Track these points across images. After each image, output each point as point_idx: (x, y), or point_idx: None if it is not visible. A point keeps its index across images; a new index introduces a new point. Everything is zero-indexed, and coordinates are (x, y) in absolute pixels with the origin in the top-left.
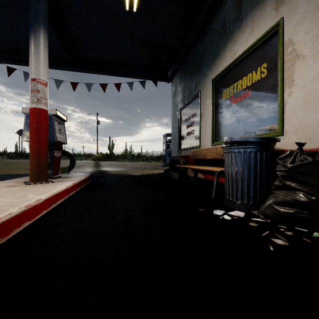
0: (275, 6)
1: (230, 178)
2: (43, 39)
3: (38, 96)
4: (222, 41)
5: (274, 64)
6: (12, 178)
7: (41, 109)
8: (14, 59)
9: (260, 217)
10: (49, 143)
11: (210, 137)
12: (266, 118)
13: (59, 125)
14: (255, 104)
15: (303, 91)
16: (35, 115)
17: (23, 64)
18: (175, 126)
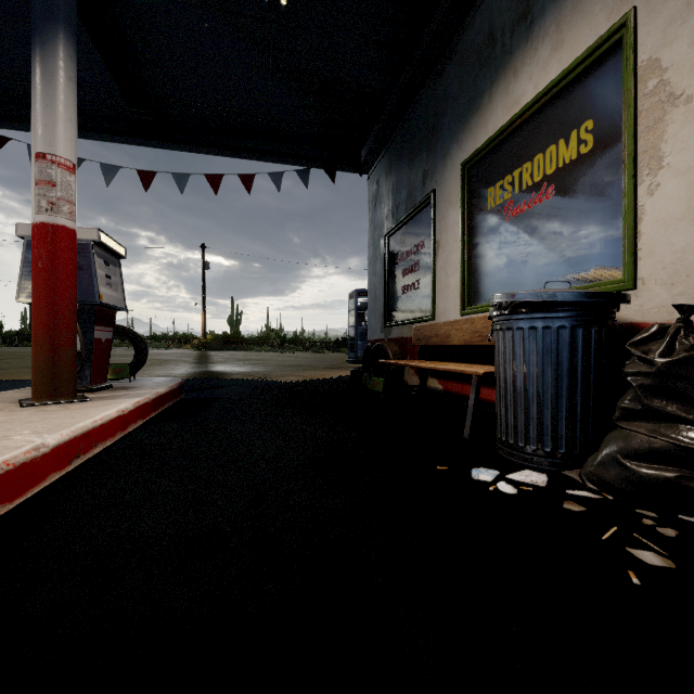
0: None
1: (509, 390)
2: (63, 61)
3: (52, 196)
4: (484, 73)
5: (613, 121)
6: (2, 389)
7: (58, 228)
8: (7, 116)
9: (588, 487)
10: (82, 308)
11: (456, 296)
12: (592, 250)
13: (106, 266)
14: (566, 217)
15: (687, 183)
16: (44, 242)
17: (27, 128)
18: (377, 273)
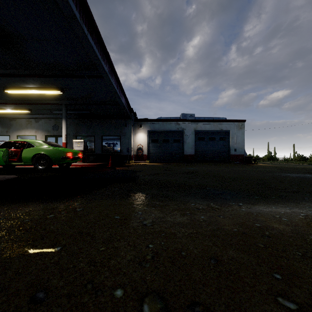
0: (35, 132)
1: None
2: None
3: None
4: (21, 127)
5: None
6: None
7: None
8: None
9: None
10: None
11: None
12: None
13: None
14: None
15: None
16: None
17: None
18: None
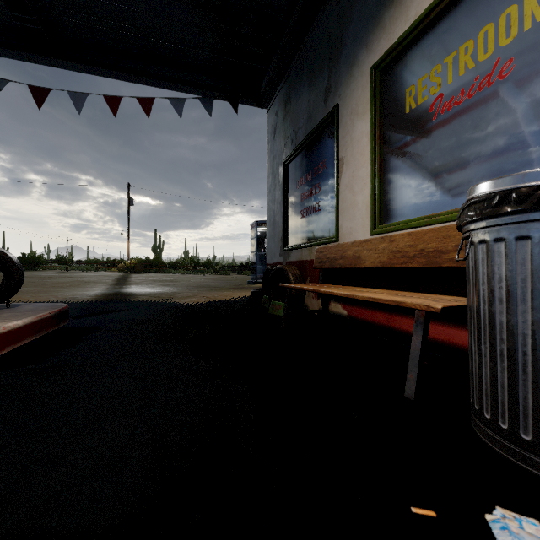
0: None
1: (522, 346)
2: None
3: None
4: None
5: None
6: None
7: None
8: None
9: None
10: None
11: (365, 215)
12: None
13: None
14: (537, 94)
15: None
16: None
17: None
18: (276, 199)
